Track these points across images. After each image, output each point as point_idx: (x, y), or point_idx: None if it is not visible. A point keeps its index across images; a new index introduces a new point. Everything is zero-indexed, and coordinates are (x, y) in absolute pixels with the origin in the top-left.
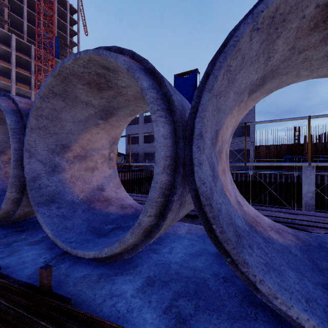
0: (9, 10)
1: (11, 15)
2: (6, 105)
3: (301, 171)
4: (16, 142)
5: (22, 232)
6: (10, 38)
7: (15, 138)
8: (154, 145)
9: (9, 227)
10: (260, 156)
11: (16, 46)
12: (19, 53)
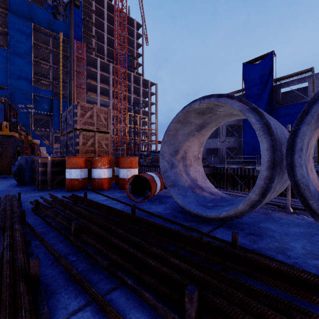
0: (95, 40)
1: (96, 43)
2: (240, 105)
3: None
4: (265, 141)
5: (261, 237)
6: (96, 61)
7: (264, 137)
8: (219, 140)
9: (230, 227)
10: None
11: (99, 67)
12: (101, 72)
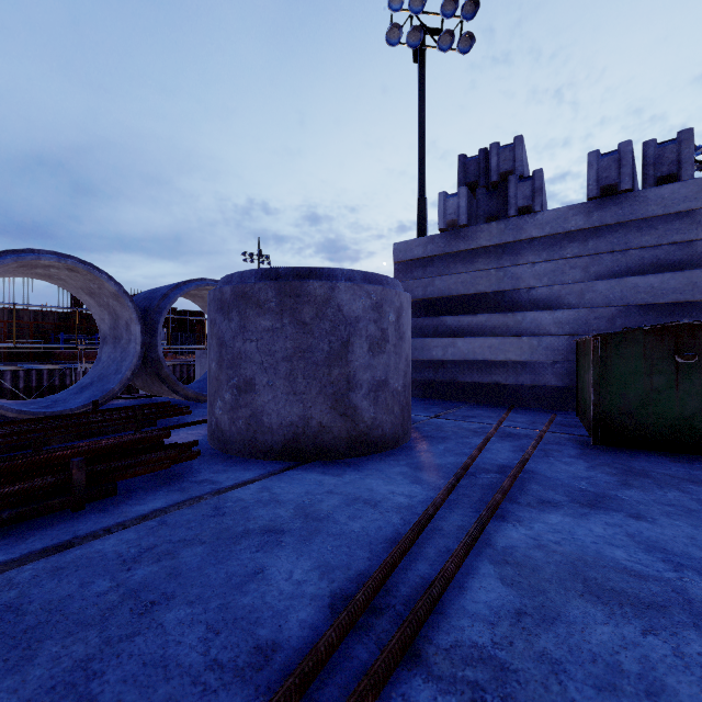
0: None
1: None
2: None
3: (91, 363)
4: None
5: None
6: None
7: None
8: None
9: None
10: None
11: None
12: None
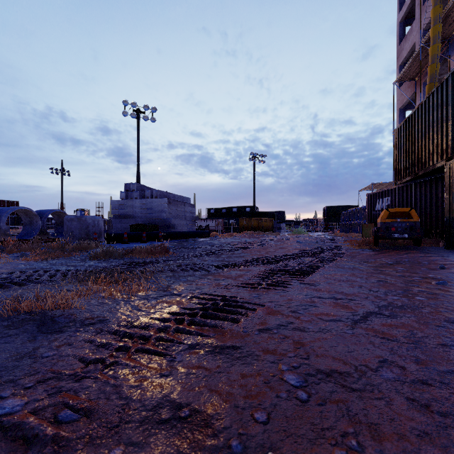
0: None
1: None
2: None
3: None
4: None
5: None
6: None
7: None
8: None
9: None
10: None
11: None
12: None
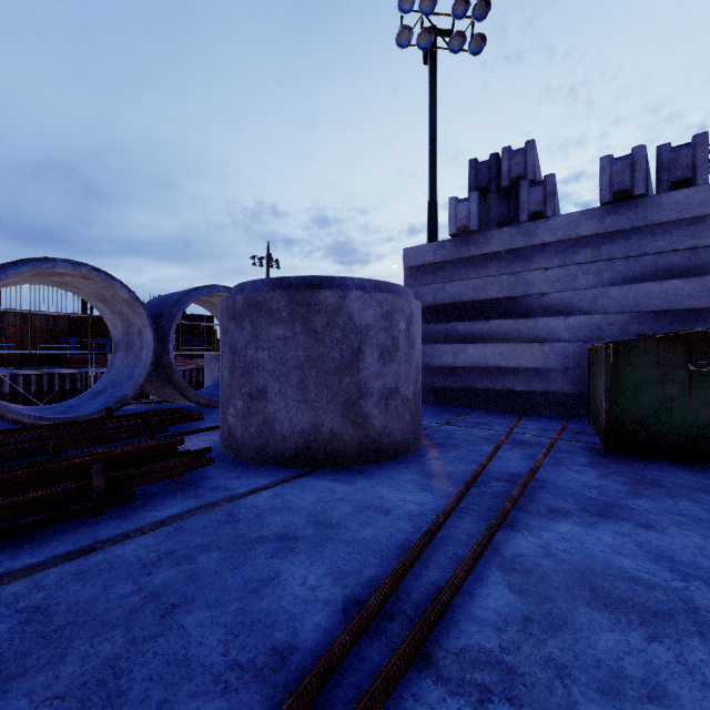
0: None
1: None
2: None
3: (102, 368)
4: None
5: None
6: None
7: None
8: None
9: None
10: (6, 337)
11: None
12: None
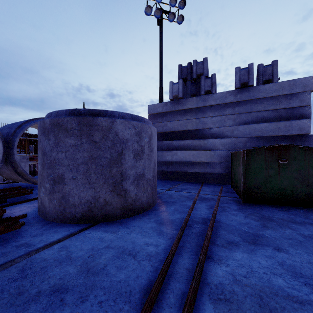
0: None
1: None
2: None
3: None
4: None
5: None
6: None
7: None
8: None
9: None
10: None
11: None
12: None
